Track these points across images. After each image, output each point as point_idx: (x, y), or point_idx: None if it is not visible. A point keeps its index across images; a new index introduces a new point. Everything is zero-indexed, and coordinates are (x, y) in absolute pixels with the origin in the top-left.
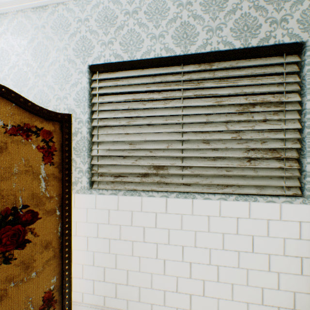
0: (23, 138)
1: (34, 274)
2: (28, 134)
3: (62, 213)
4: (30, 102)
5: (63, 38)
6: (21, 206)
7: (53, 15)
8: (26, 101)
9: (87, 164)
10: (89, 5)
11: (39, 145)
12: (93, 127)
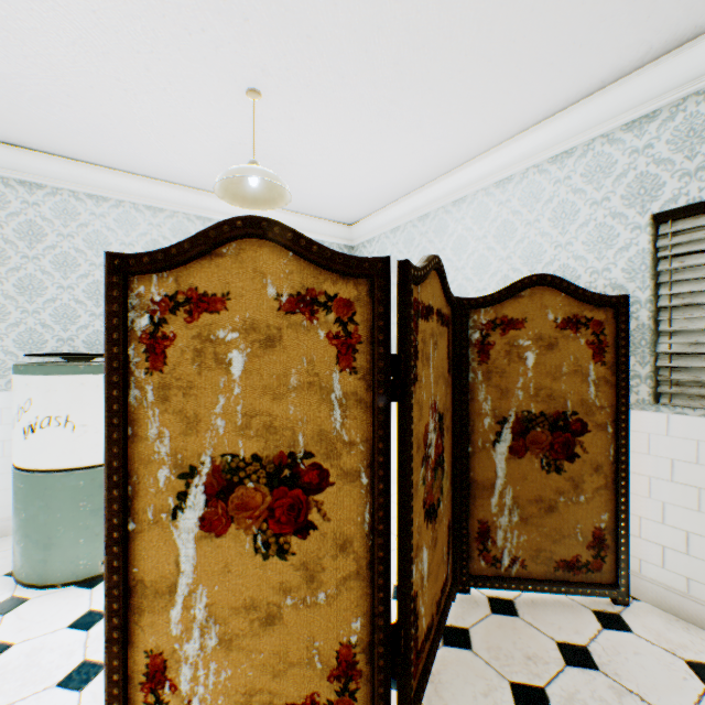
0: (571, 332)
1: (582, 498)
2: (576, 327)
3: (614, 432)
4: (579, 288)
5: (600, 185)
6: (568, 411)
7: (582, 157)
8: (575, 288)
9: (648, 366)
10: (652, 123)
11: (587, 340)
12: (655, 308)
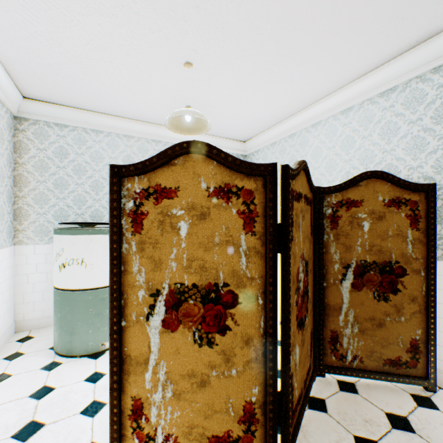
0: (394, 208)
1: (402, 319)
2: (398, 205)
3: (426, 275)
4: (400, 180)
5: (415, 110)
6: (393, 261)
7: (402, 92)
8: (398, 179)
9: None
10: None
11: (406, 214)
12: None
